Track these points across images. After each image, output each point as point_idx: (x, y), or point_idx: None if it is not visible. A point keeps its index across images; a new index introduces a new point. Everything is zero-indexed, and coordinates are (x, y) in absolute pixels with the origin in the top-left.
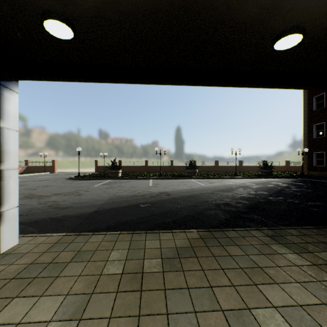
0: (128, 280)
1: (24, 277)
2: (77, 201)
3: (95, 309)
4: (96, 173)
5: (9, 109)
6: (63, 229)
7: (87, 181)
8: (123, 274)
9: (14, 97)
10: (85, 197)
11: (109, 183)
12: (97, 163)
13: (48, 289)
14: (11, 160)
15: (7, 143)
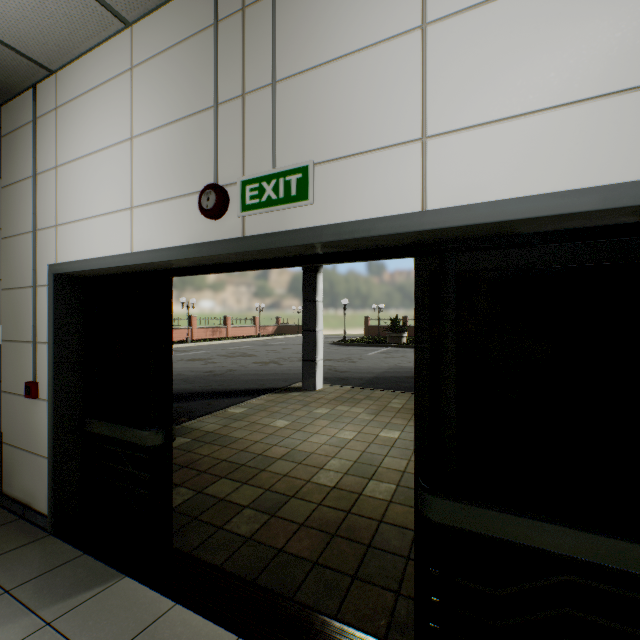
0: (405, 410)
1: (339, 400)
2: (354, 367)
3: (384, 414)
4: (367, 338)
5: (319, 286)
6: (350, 385)
7: (356, 348)
8: (401, 408)
9: (321, 276)
10: (360, 365)
11: (388, 351)
12: (367, 321)
13: (355, 405)
14: (320, 324)
15: (318, 311)
